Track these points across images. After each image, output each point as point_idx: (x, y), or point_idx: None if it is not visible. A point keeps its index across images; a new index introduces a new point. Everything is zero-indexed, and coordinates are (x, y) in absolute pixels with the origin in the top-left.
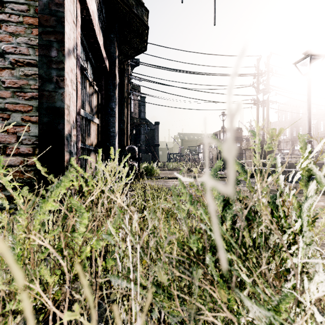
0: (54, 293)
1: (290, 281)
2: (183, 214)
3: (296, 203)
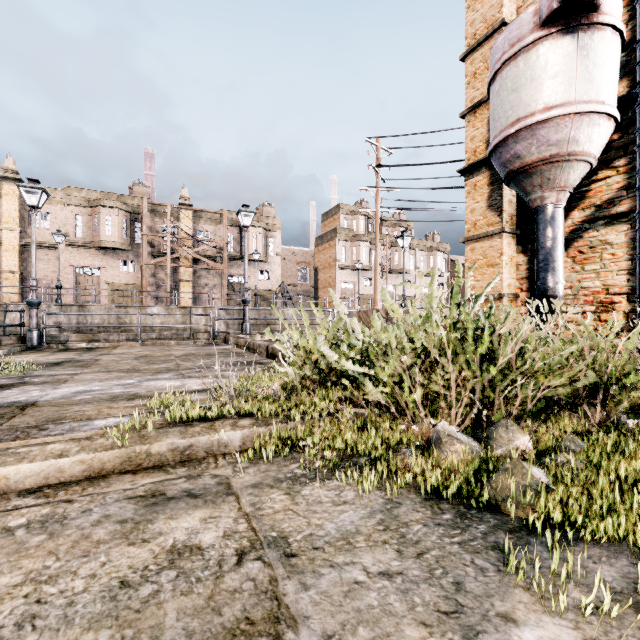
0: (584, 392)
1: (444, 370)
2: (518, 340)
3: (440, 328)
